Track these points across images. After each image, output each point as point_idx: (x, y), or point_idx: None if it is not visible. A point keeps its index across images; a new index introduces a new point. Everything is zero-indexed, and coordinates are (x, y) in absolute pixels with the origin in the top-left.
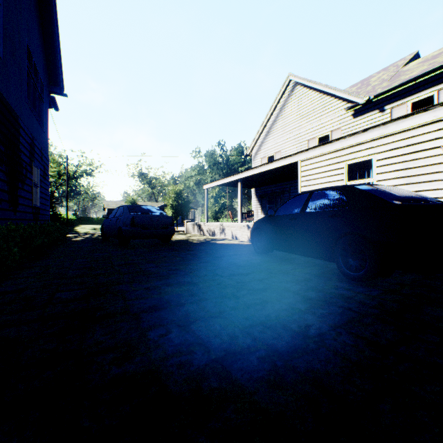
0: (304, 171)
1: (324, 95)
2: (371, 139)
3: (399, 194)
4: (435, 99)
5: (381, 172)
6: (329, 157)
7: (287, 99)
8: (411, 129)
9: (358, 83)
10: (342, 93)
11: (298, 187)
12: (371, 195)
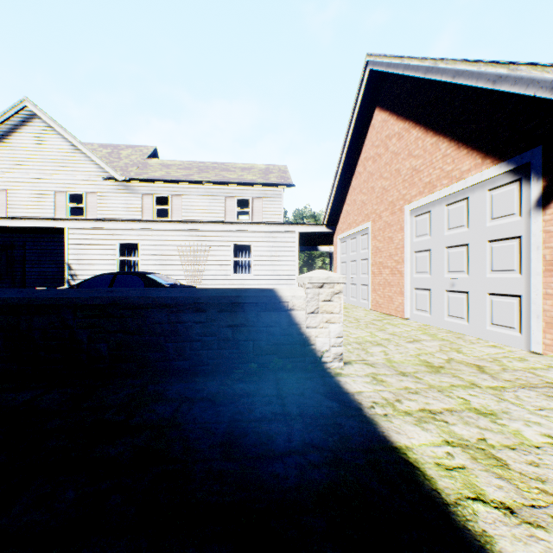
0: (74, 239)
1: (79, 151)
2: (138, 228)
3: (167, 280)
4: (171, 200)
5: (145, 254)
6: (102, 232)
7: (21, 126)
8: (163, 230)
9: (108, 146)
10: (100, 160)
11: (66, 254)
12: (157, 281)
